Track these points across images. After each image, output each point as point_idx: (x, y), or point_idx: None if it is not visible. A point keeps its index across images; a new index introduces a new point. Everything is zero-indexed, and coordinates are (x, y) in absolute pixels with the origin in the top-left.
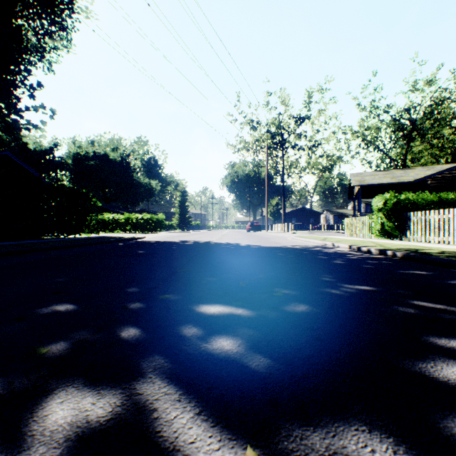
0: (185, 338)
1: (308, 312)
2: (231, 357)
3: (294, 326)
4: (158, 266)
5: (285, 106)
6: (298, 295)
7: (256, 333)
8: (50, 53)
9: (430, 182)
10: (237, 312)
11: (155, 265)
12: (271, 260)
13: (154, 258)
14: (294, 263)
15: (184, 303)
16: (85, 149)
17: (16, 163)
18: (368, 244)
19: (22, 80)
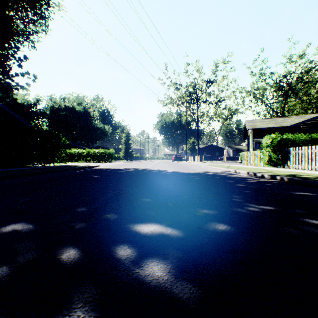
0: (119, 262)
1: (227, 232)
2: (162, 286)
3: (218, 248)
4: (106, 188)
5: (199, 73)
6: (216, 214)
7: (185, 255)
8: (33, 35)
9: (302, 126)
10: (167, 232)
11: (104, 187)
12: (191, 183)
13: (103, 182)
14: (209, 186)
15: (122, 223)
16: (59, 104)
17: (8, 113)
18: (260, 170)
19: (13, 54)
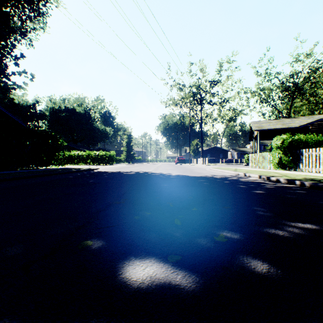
0: None
1: (274, 280)
2: None
3: None
4: (98, 196)
5: (203, 73)
6: (245, 240)
7: None
8: (30, 32)
9: (311, 127)
10: (175, 280)
11: (96, 195)
12: (199, 189)
13: (97, 188)
14: (221, 192)
15: (107, 258)
16: (59, 105)
17: (4, 113)
18: (273, 174)
19: (9, 52)
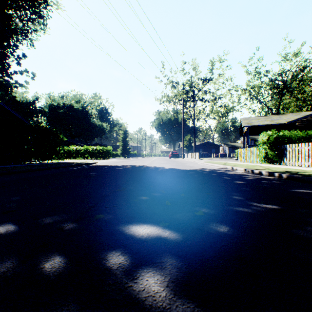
0: (110, 273)
1: (230, 235)
2: (159, 306)
3: (222, 254)
4: (101, 185)
5: (195, 71)
6: (217, 214)
7: (185, 264)
8: (31, 33)
9: (298, 124)
10: (164, 235)
11: (99, 185)
12: (188, 180)
13: (99, 179)
14: (207, 183)
15: (116, 224)
16: (57, 102)
17: (7, 110)
18: (257, 167)
19: (11, 52)
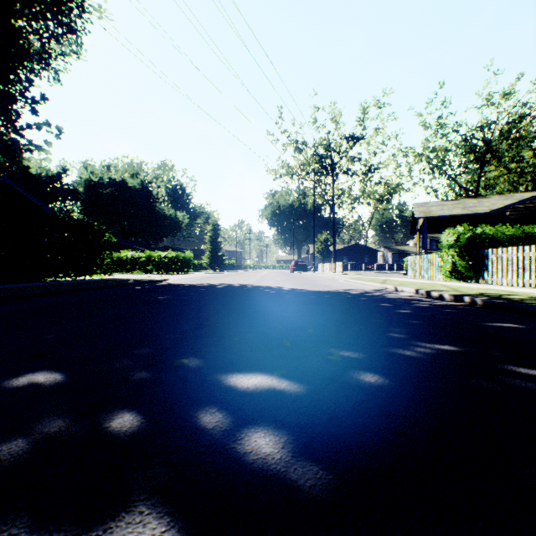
0: (204, 433)
1: (378, 386)
2: (271, 469)
3: (362, 411)
4: (179, 316)
5: (335, 124)
6: (362, 359)
7: (309, 422)
8: (56, 60)
9: (509, 214)
10: (280, 386)
11: (176, 315)
12: (321, 308)
13: (175, 307)
14: (351, 312)
15: (208, 372)
16: (100, 175)
17: (15, 191)
18: (438, 287)
19: (23, 91)
